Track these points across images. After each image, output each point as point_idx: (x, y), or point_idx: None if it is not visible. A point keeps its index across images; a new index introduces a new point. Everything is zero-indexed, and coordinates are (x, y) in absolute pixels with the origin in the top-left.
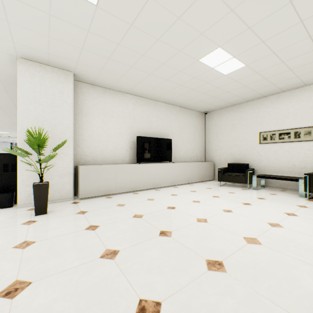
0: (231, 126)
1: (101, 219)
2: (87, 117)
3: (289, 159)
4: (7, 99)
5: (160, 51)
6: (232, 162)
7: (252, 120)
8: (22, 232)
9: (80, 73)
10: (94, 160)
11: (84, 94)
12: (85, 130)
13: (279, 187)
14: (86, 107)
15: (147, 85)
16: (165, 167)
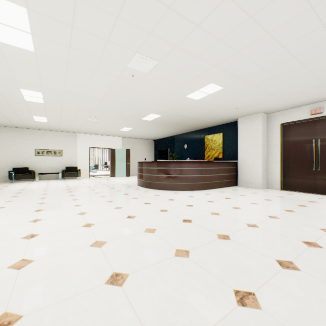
0: (12, 142)
1: (6, 196)
2: None
3: (52, 164)
4: None
5: (22, 109)
6: (14, 167)
7: (30, 140)
8: None
9: None
10: None
11: None
12: None
13: (47, 179)
14: None
15: None
16: None
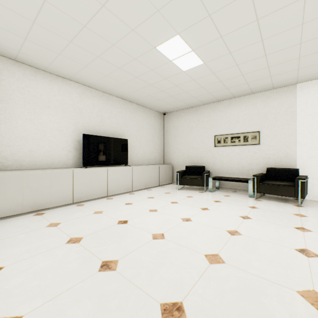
0: (188, 129)
1: (13, 253)
2: (5, 104)
3: (239, 161)
4: None
5: (108, 25)
6: (190, 164)
7: (208, 123)
8: None
9: None
10: (18, 163)
11: (1, 71)
12: (3, 123)
13: (231, 188)
14: (4, 90)
15: (96, 72)
16: (119, 171)
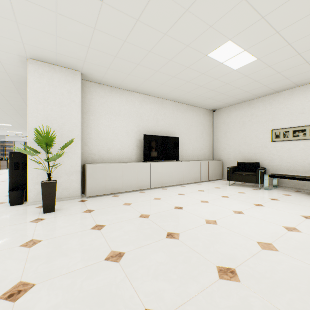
0: (240, 124)
1: (108, 218)
2: (94, 115)
3: (304, 157)
4: (19, 100)
5: (167, 47)
6: (242, 160)
7: (263, 116)
8: (30, 230)
9: (87, 72)
10: (101, 158)
11: (92, 93)
12: (93, 129)
13: (292, 187)
14: (93, 106)
15: (154, 82)
16: (172, 165)
